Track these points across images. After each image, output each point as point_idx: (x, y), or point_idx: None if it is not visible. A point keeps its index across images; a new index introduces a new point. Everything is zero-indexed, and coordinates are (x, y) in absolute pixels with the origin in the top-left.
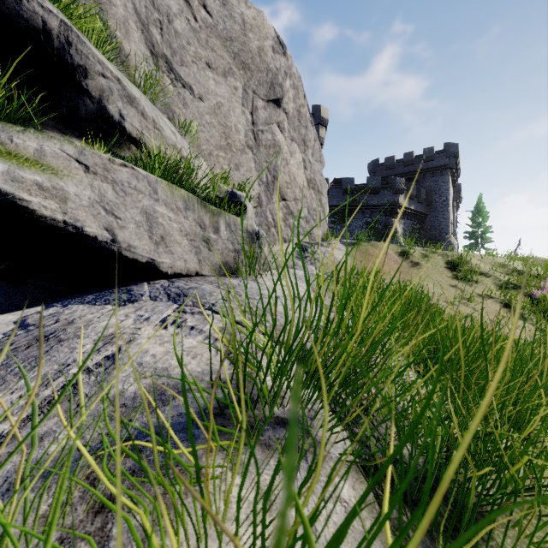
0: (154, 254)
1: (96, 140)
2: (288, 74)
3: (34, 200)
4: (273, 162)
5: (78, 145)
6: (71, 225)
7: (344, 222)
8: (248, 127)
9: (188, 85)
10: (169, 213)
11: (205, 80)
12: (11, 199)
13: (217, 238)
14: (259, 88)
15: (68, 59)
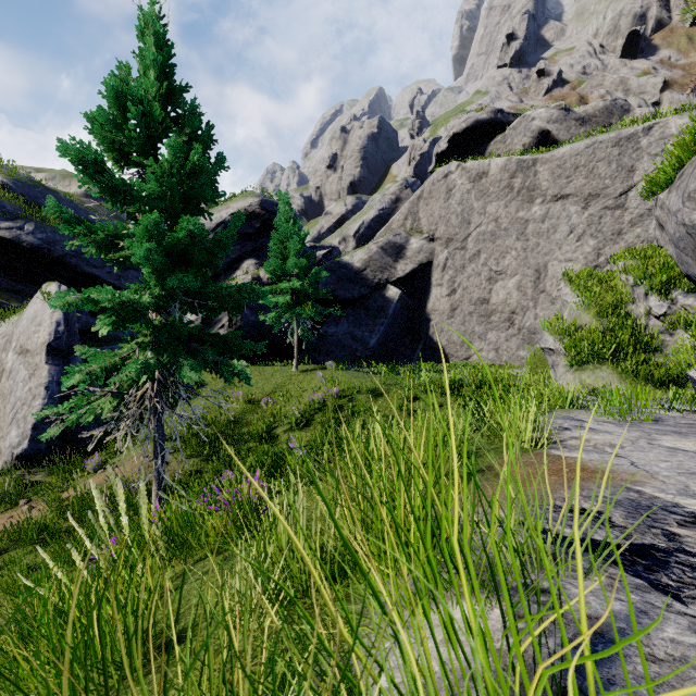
0: None
1: None
2: None
3: None
4: None
5: None
6: None
7: None
8: None
9: None
10: None
11: None
12: None
13: None
14: None
15: None
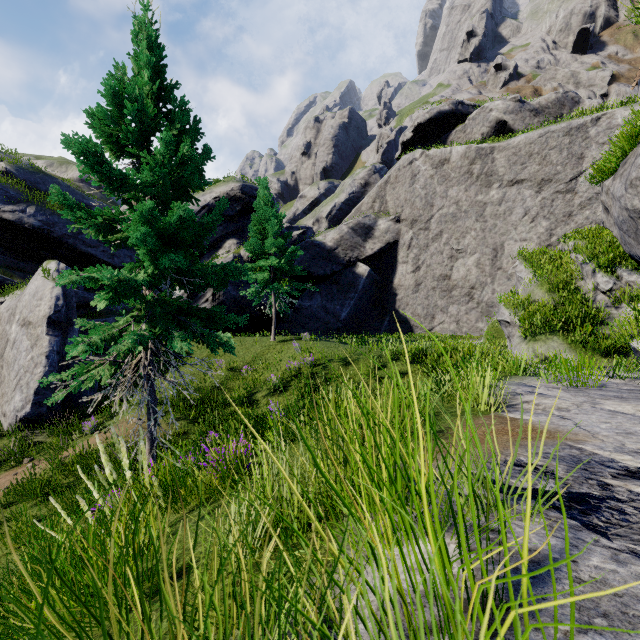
0: None
1: None
2: None
3: None
4: None
5: None
6: None
7: None
8: None
9: None
10: None
11: None
12: None
13: None
14: None
15: None
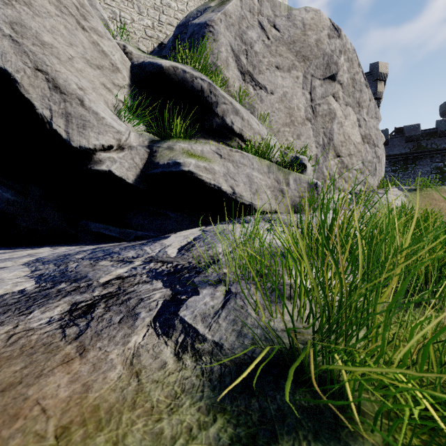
0: (252, 200)
1: (219, 139)
2: (342, 51)
3: (204, 175)
4: (329, 127)
5: (216, 145)
6: (216, 186)
7: (407, 169)
8: (307, 104)
9: (263, 86)
10: (260, 176)
11: (274, 79)
12: (196, 175)
13: (288, 189)
14: (316, 71)
15: (209, 100)
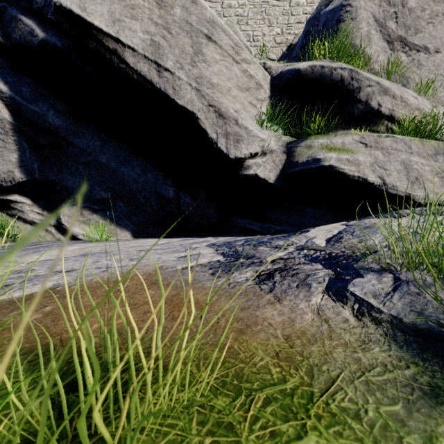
0: (410, 190)
1: (361, 127)
2: None
3: (346, 168)
4: None
5: (360, 133)
6: (361, 178)
7: None
8: None
9: (423, 47)
10: (421, 160)
11: (441, 31)
12: (337, 169)
13: None
14: None
15: (350, 88)
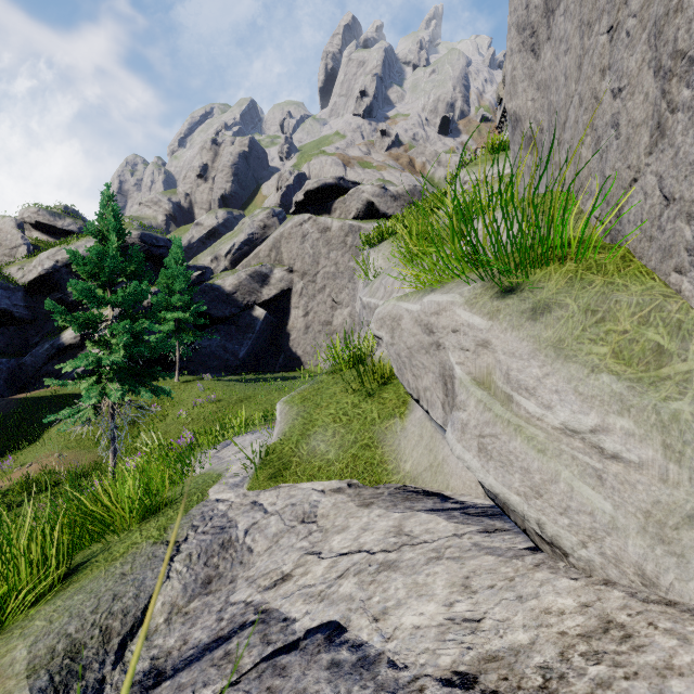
0: None
1: None
2: None
3: None
4: None
5: None
6: None
7: None
8: None
9: None
10: None
11: None
12: None
13: None
14: None
15: None
